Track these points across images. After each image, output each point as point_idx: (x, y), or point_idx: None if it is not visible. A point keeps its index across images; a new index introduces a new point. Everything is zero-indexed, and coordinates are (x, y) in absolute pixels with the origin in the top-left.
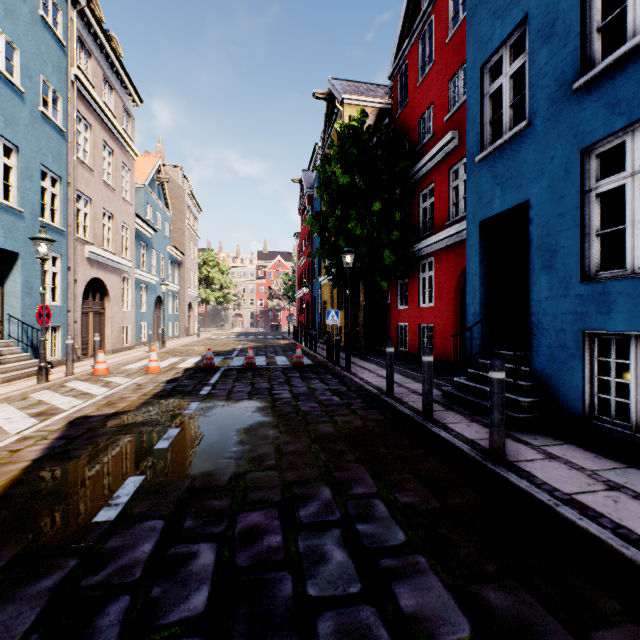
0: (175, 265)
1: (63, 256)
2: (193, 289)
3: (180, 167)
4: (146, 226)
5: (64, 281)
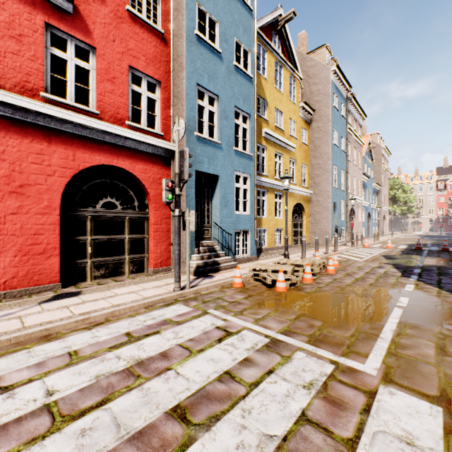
0: (375, 193)
1: (344, 201)
2: (385, 206)
3: (377, 133)
4: (364, 177)
5: (345, 211)
